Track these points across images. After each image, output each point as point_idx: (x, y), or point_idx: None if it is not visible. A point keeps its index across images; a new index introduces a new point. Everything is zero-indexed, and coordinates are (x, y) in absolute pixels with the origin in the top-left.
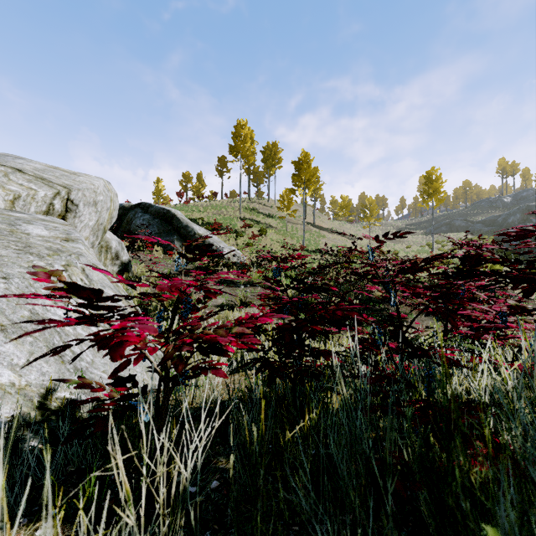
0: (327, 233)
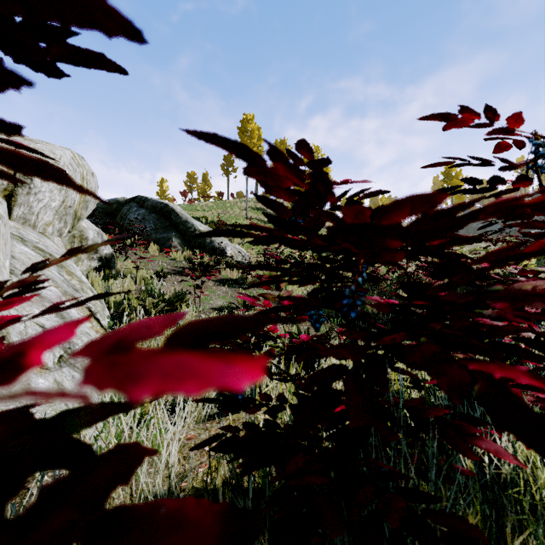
0: None
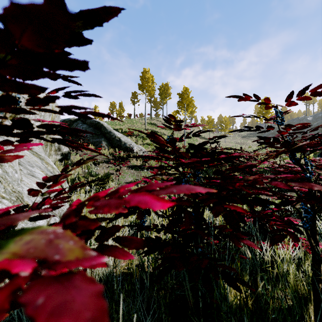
0: (199, 138)
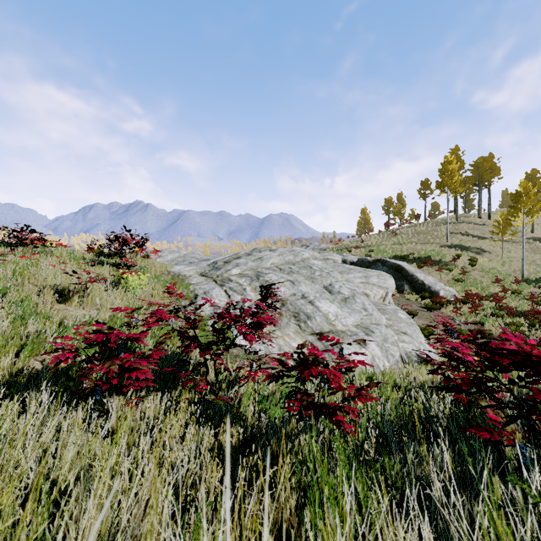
0: None
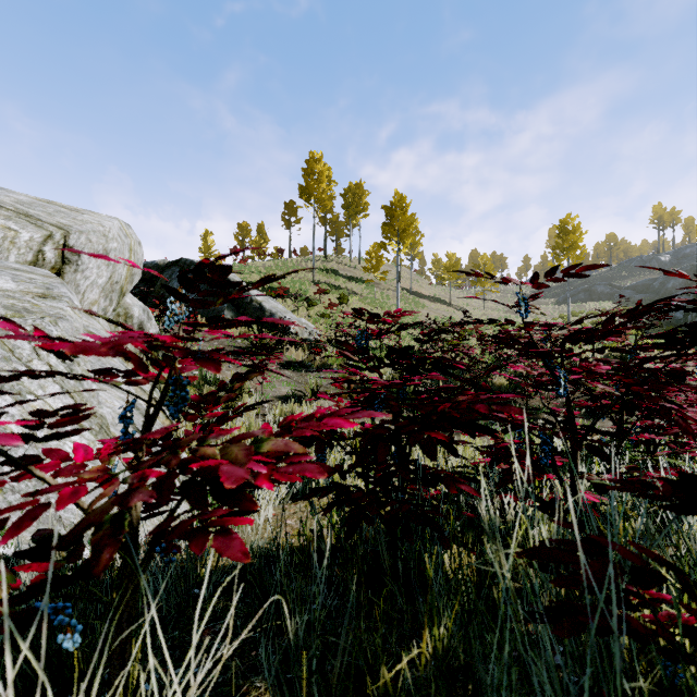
0: (429, 302)
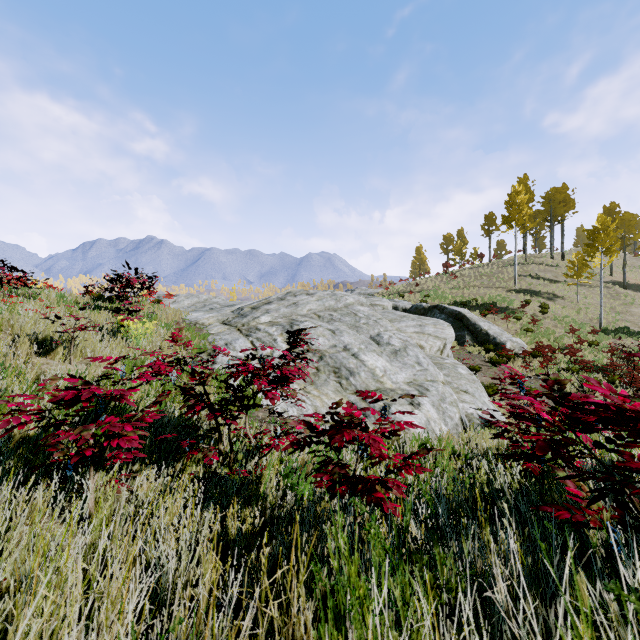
0: None
